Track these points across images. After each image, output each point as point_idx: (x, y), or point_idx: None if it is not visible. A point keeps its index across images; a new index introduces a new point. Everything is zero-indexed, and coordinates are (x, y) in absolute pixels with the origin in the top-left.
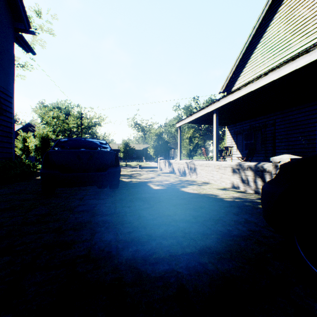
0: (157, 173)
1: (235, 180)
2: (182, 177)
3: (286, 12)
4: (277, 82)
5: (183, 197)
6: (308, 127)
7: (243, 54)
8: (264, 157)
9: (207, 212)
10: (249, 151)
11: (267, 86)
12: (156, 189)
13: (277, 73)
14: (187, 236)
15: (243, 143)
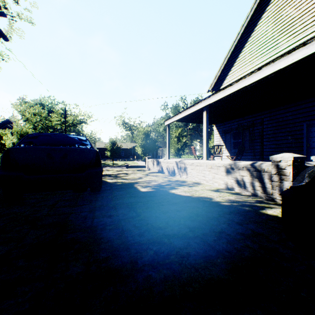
0: (145, 173)
1: (229, 180)
2: (171, 177)
3: (273, 11)
4: (269, 78)
5: (174, 201)
6: (296, 126)
7: (231, 53)
8: (252, 156)
9: (205, 221)
10: (239, 150)
11: (258, 83)
12: (144, 191)
13: (271, 68)
14: (185, 261)
15: (231, 142)
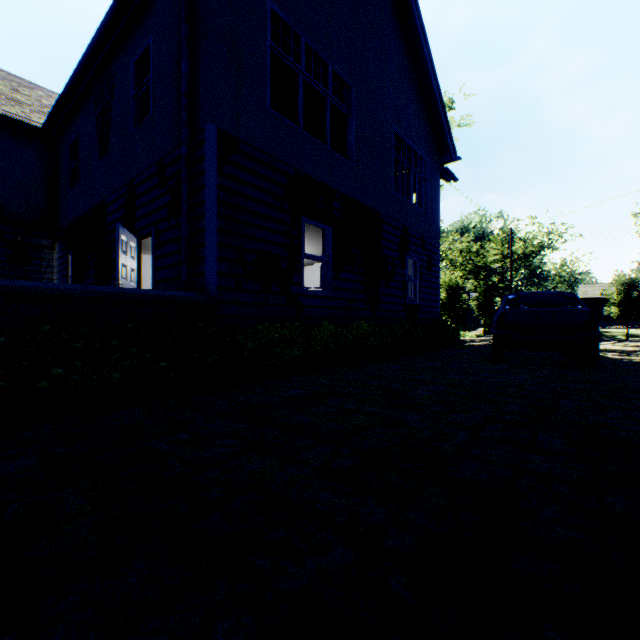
0: None
1: None
2: None
3: None
4: None
5: None
6: None
7: None
8: None
9: None
10: None
11: None
12: None
13: None
14: None
15: None
